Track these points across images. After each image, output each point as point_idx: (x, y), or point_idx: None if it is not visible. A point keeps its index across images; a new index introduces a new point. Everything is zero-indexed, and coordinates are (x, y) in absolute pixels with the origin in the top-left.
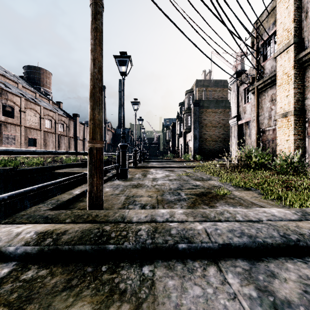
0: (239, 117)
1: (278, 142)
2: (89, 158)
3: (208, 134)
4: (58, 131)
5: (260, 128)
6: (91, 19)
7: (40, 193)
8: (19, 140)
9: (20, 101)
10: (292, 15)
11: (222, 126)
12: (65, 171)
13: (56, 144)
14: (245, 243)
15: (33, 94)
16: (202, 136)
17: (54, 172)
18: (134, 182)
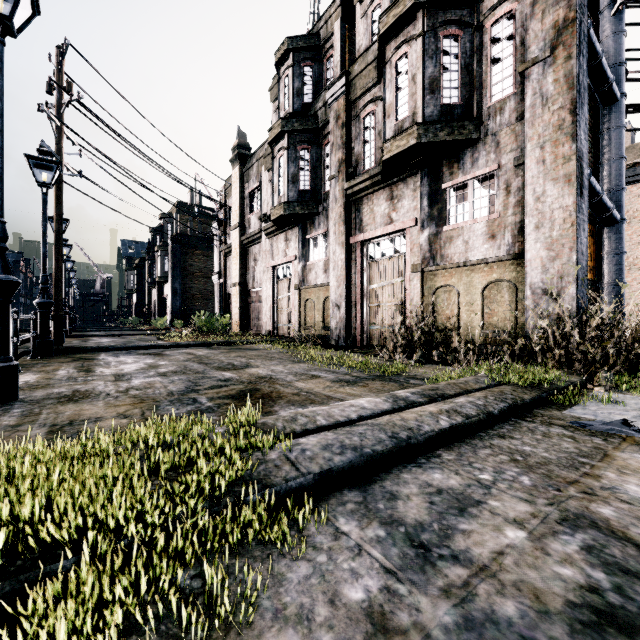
0: (221, 275)
1: (233, 308)
2: (55, 320)
3: (196, 288)
4: None
5: (229, 292)
6: (56, 242)
7: None
8: None
9: None
10: (238, 203)
11: None
12: None
13: None
14: (134, 346)
15: None
16: (187, 291)
17: None
18: (76, 344)
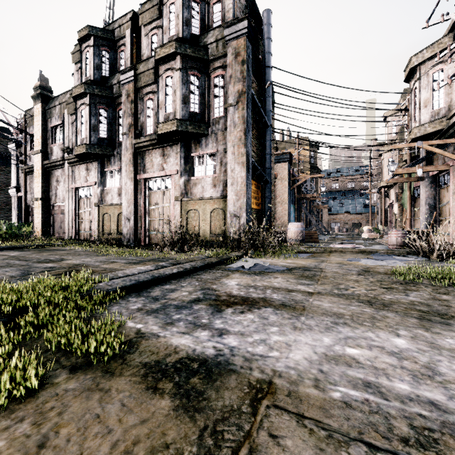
0: (19, 189)
1: (35, 218)
2: None
3: None
4: None
5: (30, 205)
6: None
7: None
8: None
9: None
10: (41, 133)
11: None
12: None
13: None
14: None
15: None
16: None
17: None
18: None
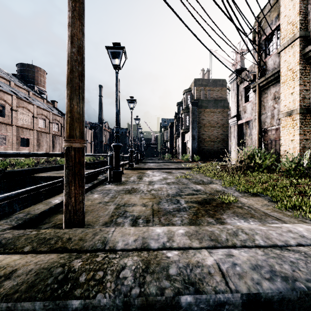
0: (239, 117)
1: (282, 142)
2: (65, 161)
3: (206, 134)
4: (52, 130)
5: (262, 128)
6: None
7: (31, 195)
8: (10, 140)
9: (11, 99)
10: (297, 7)
11: (221, 126)
12: (48, 175)
13: (50, 144)
14: (281, 292)
15: (26, 93)
16: (200, 137)
17: (35, 175)
18: (128, 186)
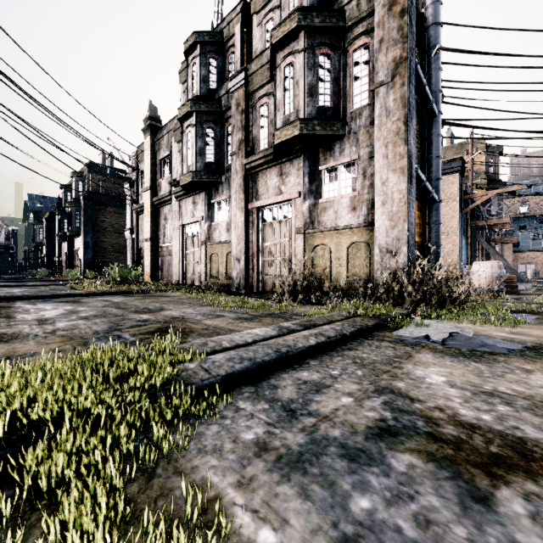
0: (133, 231)
1: (145, 260)
2: None
3: (108, 242)
4: None
5: (141, 247)
6: None
7: None
8: None
9: None
10: (150, 168)
11: None
12: None
13: None
14: (50, 295)
15: None
16: (99, 245)
17: None
18: None
